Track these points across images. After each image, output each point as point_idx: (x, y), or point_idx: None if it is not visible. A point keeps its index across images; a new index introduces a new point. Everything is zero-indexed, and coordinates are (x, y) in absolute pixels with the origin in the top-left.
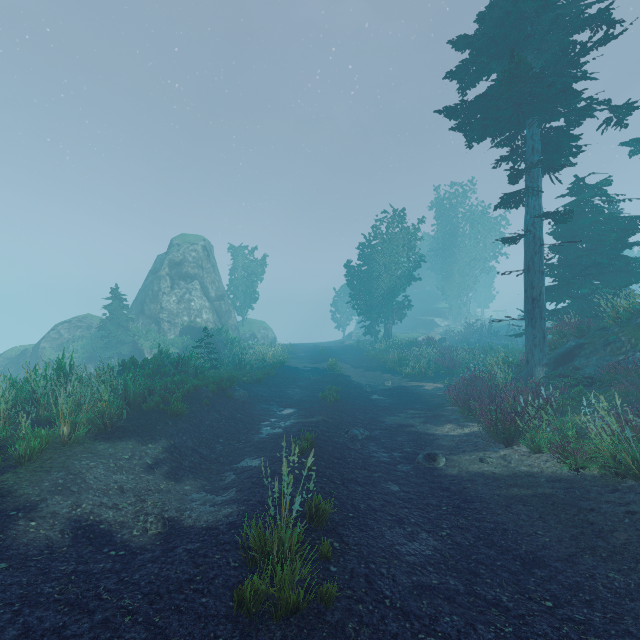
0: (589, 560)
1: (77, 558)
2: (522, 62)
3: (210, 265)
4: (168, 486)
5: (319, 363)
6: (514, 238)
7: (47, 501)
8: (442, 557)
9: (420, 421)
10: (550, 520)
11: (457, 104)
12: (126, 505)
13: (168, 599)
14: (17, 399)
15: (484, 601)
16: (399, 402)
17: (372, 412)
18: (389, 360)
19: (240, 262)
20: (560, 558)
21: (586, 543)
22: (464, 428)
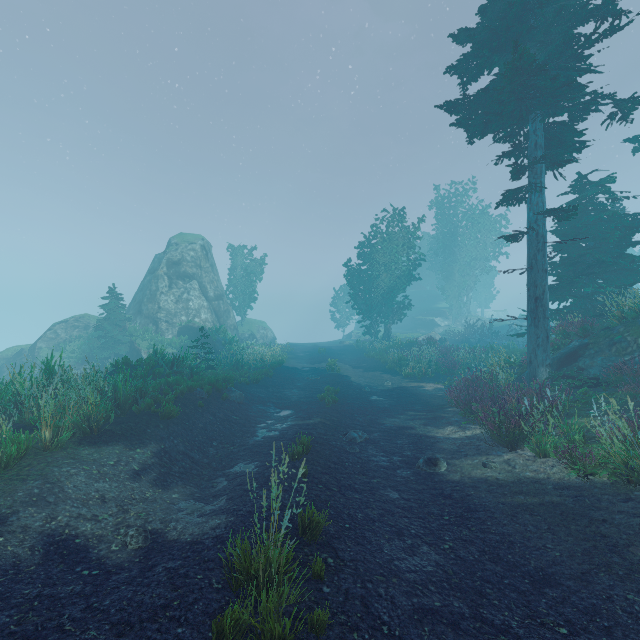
0: (605, 579)
1: (45, 579)
2: (525, 53)
3: (209, 264)
4: (154, 494)
5: (318, 363)
6: (517, 236)
7: (19, 513)
8: (445, 574)
9: (420, 423)
10: (560, 532)
11: (458, 99)
12: (106, 516)
13: (139, 630)
14: (1, 401)
15: (492, 627)
16: (399, 403)
17: (371, 414)
18: (389, 360)
19: (239, 262)
20: (573, 576)
21: (600, 559)
22: (466, 431)
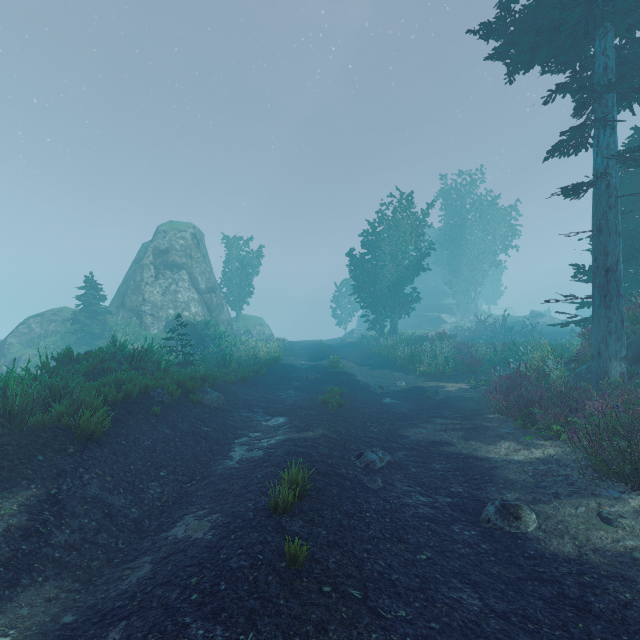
0: None
1: None
2: None
3: (200, 254)
4: None
5: (319, 360)
6: (579, 189)
7: None
8: None
9: (458, 436)
10: None
11: (499, 17)
12: None
13: None
14: None
15: None
16: (420, 407)
17: (388, 421)
18: (398, 357)
19: (234, 253)
20: None
21: None
22: (531, 449)
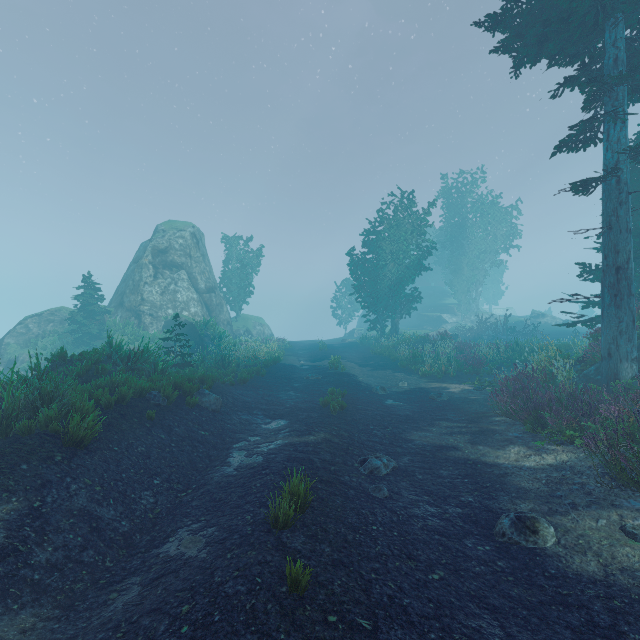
0: None
1: None
2: None
3: (199, 254)
4: None
5: (319, 361)
6: (589, 184)
7: None
8: None
9: (465, 440)
10: None
11: (505, 8)
12: None
13: None
14: None
15: None
16: (423, 409)
17: (391, 424)
18: (400, 357)
19: (234, 253)
20: None
21: None
22: (542, 455)
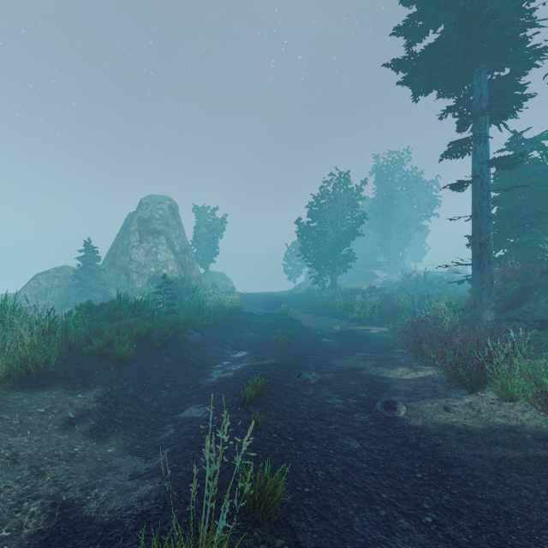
0: None
1: None
2: None
3: (175, 222)
4: (86, 447)
5: (272, 309)
6: (462, 185)
7: None
8: None
9: (371, 364)
10: None
11: (405, 56)
12: (12, 483)
13: None
14: None
15: None
16: (348, 345)
17: (323, 355)
18: (336, 306)
19: (203, 220)
20: None
21: None
22: (418, 372)
